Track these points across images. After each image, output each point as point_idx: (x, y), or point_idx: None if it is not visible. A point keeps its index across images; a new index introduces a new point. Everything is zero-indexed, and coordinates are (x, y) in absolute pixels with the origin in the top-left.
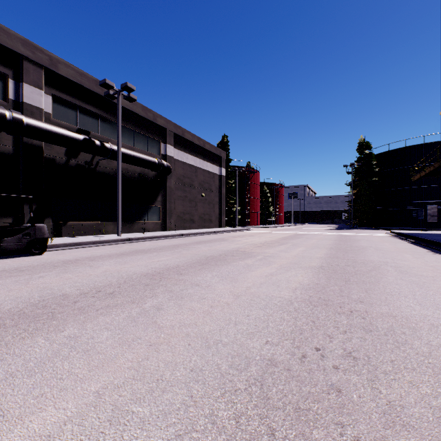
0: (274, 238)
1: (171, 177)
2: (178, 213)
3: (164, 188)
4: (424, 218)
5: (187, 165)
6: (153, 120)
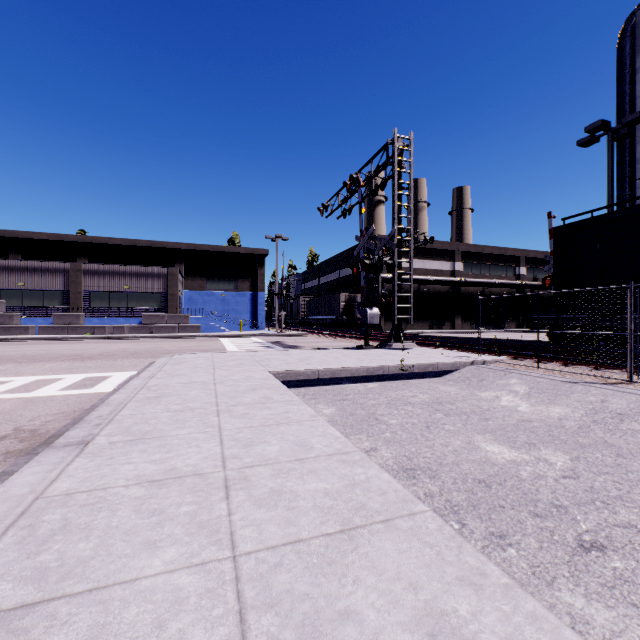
0: None
1: None
2: None
3: None
4: None
5: None
6: None
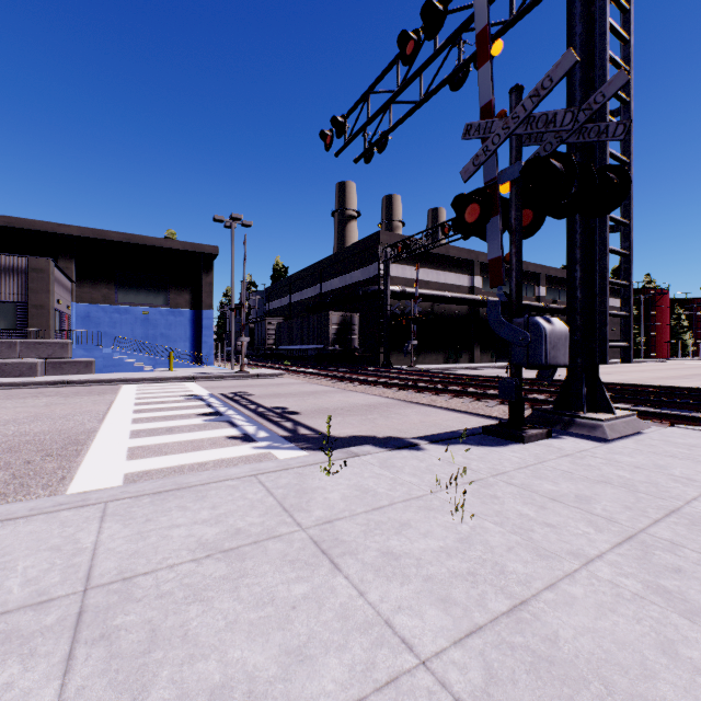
0: None
1: None
2: None
3: None
4: None
5: None
6: None
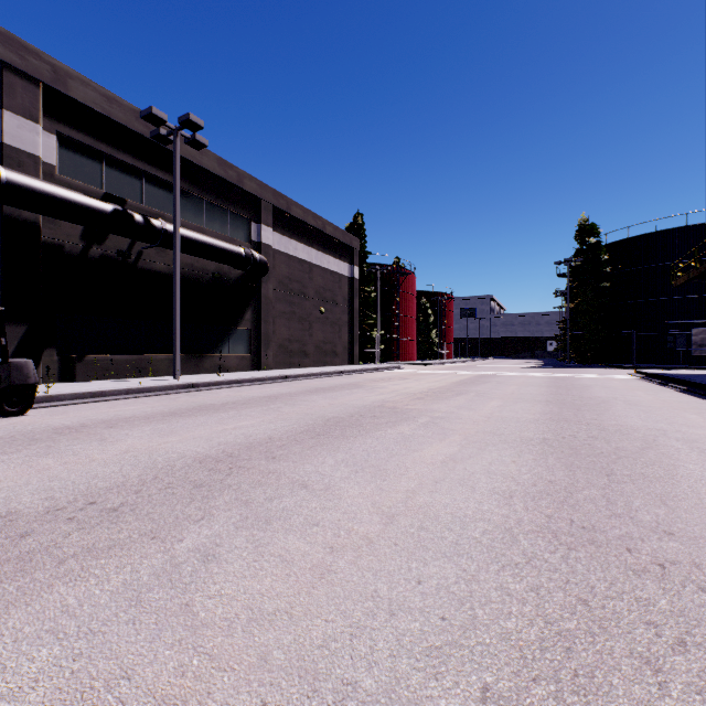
0: (443, 383)
1: (268, 280)
2: (280, 340)
3: (256, 298)
4: (686, 348)
5: (295, 261)
6: (237, 182)
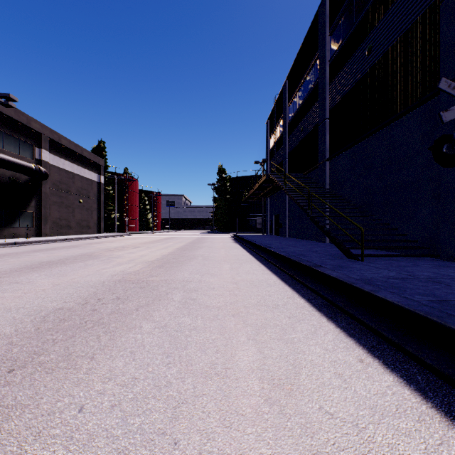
0: (153, 240)
1: (46, 182)
2: (53, 219)
3: (38, 193)
4: (255, 225)
5: (63, 171)
6: (26, 123)
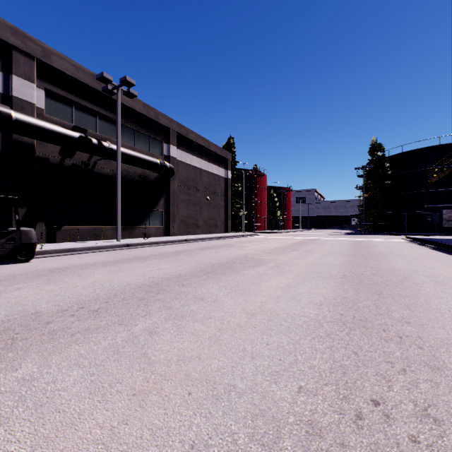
0: (284, 244)
1: (174, 179)
2: (181, 217)
3: (167, 191)
4: (439, 222)
5: (191, 167)
6: (155, 118)
